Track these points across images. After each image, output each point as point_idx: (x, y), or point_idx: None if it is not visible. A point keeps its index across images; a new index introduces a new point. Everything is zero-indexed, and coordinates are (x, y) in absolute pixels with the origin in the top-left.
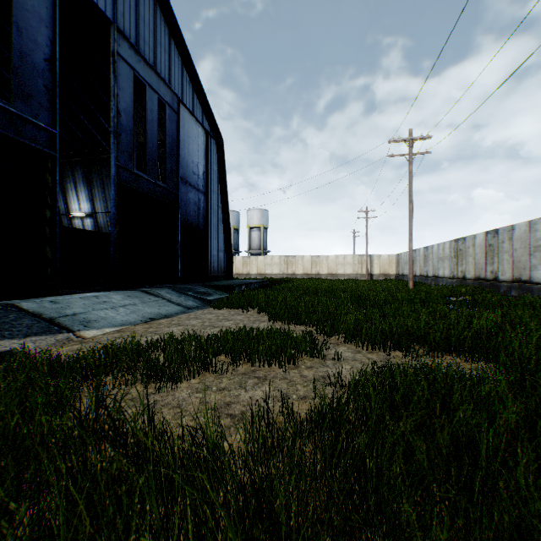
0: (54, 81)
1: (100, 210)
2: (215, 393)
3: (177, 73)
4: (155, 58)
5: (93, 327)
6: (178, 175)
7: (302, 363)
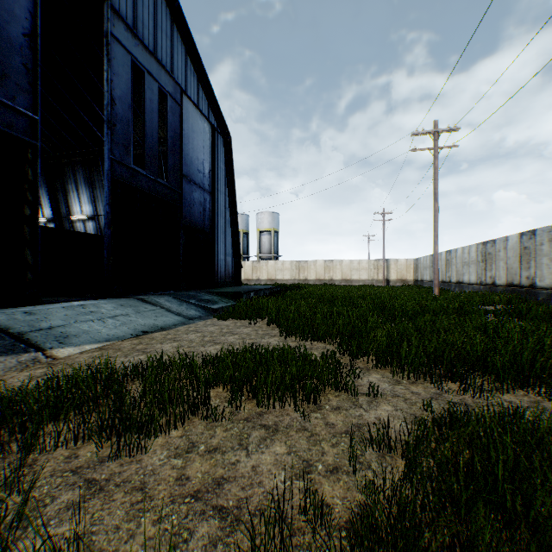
0: (35, 60)
1: (102, 212)
2: (201, 458)
3: (180, 61)
4: (156, 44)
5: (70, 344)
6: (181, 172)
7: (325, 400)
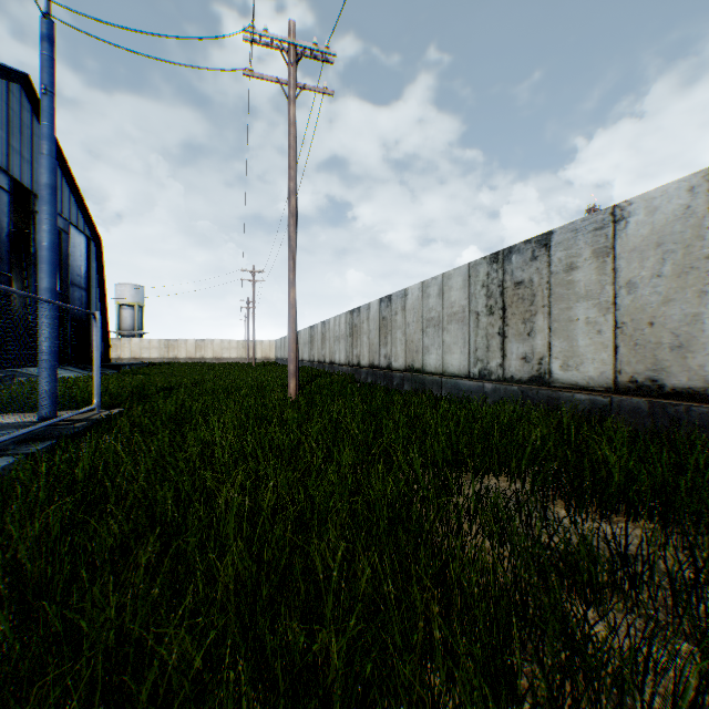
0: (11, 246)
1: None
2: None
3: (68, 201)
4: None
5: None
6: (70, 281)
7: None
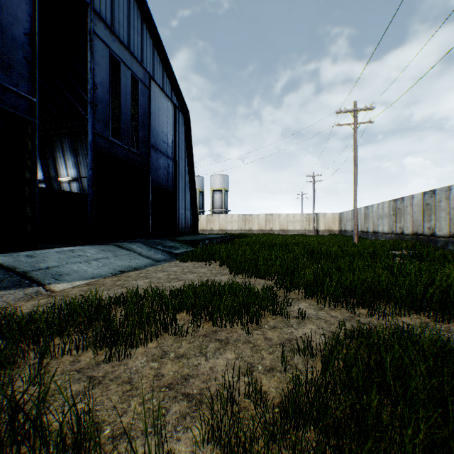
0: (34, 54)
1: (84, 175)
2: (172, 362)
3: (148, 53)
4: (129, 39)
5: (64, 280)
6: (150, 143)
7: (265, 321)
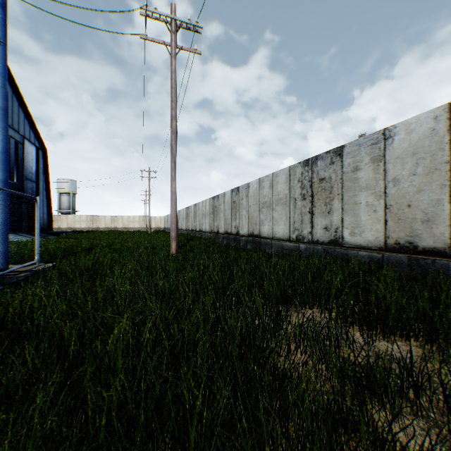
0: None
1: None
2: None
3: (23, 122)
4: (14, 121)
5: None
6: (24, 176)
7: None
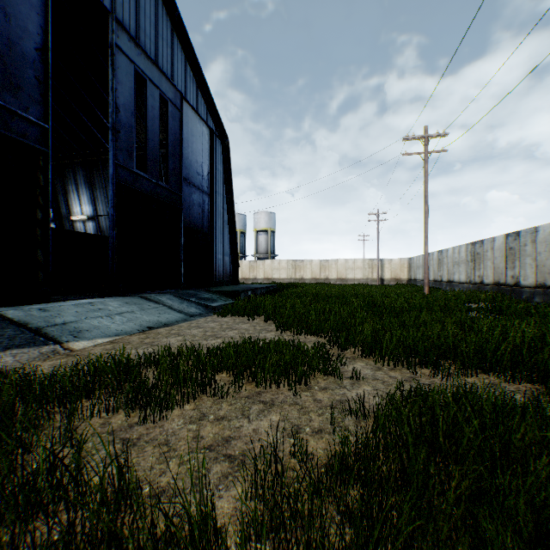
0: (46, 72)
1: (102, 212)
2: (211, 424)
3: (180, 68)
4: (157, 52)
5: (84, 338)
6: (181, 175)
7: (314, 382)
